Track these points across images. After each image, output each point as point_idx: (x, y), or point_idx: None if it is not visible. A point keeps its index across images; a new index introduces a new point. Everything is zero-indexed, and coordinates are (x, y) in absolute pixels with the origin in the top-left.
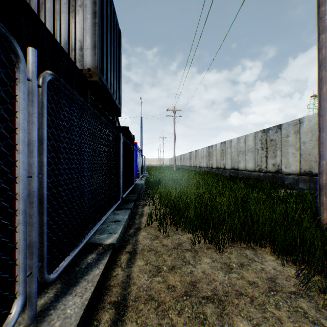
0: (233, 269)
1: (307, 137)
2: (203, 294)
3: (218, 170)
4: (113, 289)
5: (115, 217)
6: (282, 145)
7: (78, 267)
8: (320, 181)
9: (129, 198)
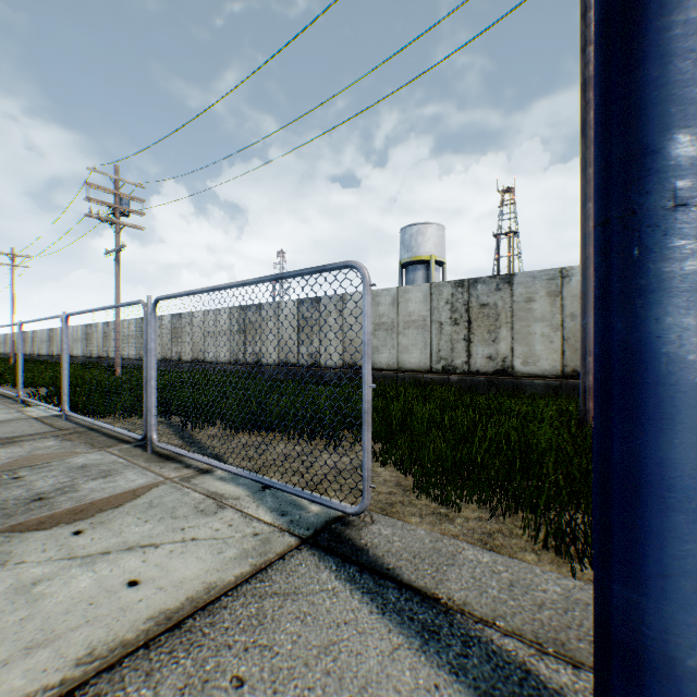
0: None
1: (165, 331)
2: None
3: (101, 361)
4: None
5: None
6: None
7: None
8: (117, 360)
9: None
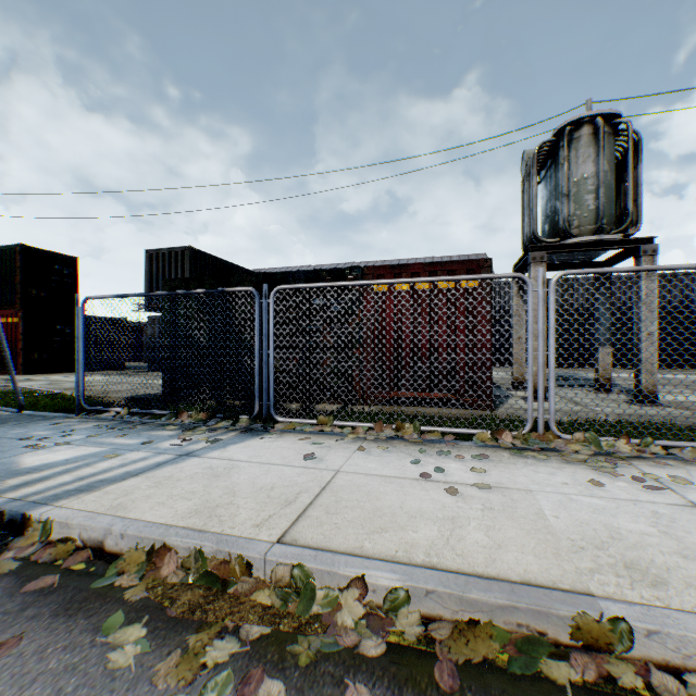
0: None
1: None
2: None
3: None
4: None
5: None
6: None
7: None
8: None
9: None
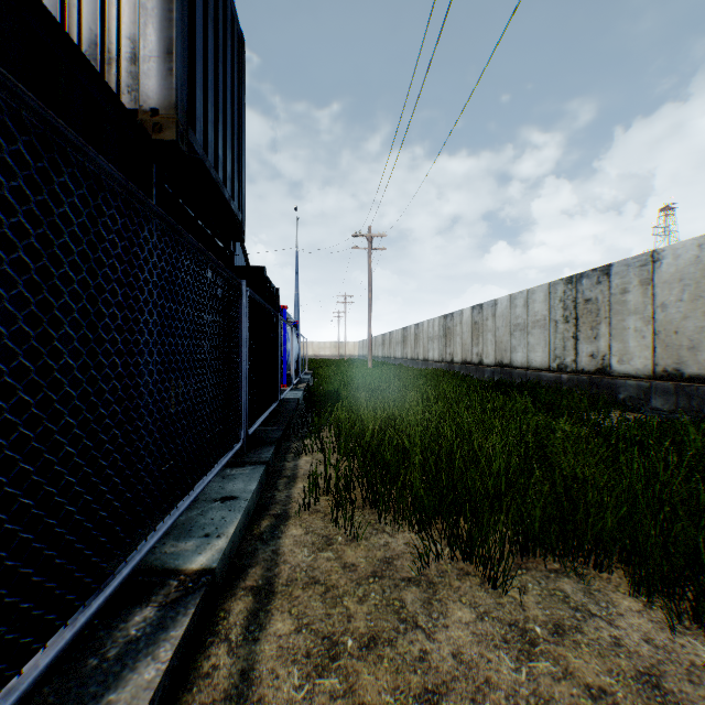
0: (537, 644)
1: (671, 294)
2: None
3: (466, 368)
4: None
5: (226, 488)
6: (612, 312)
7: (96, 656)
8: None
9: (265, 435)
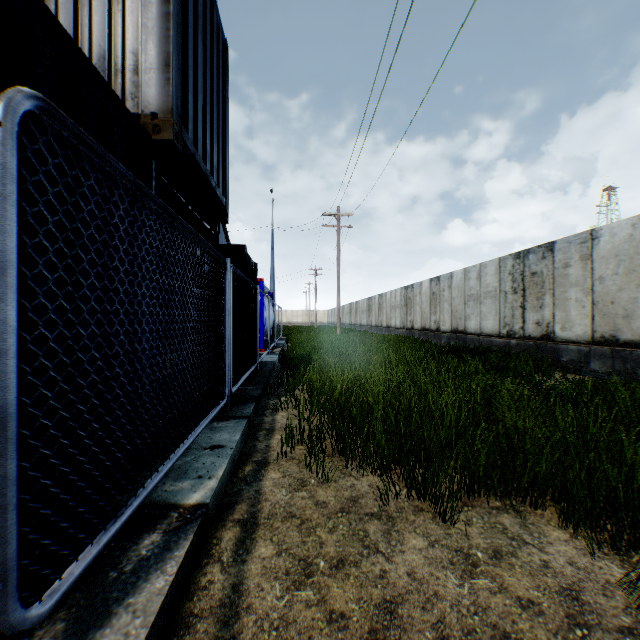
0: (478, 566)
1: (607, 268)
2: (414, 637)
3: (425, 334)
4: (198, 627)
5: (214, 438)
6: (555, 285)
7: (115, 570)
8: None
9: (246, 393)
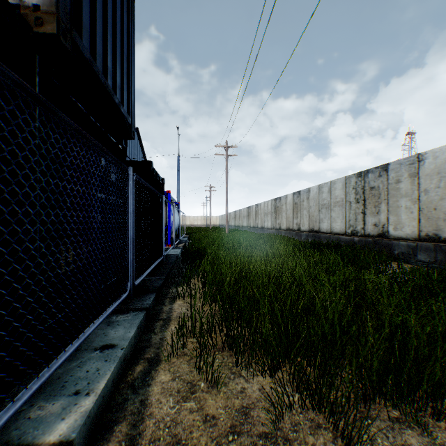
0: None
1: (431, 183)
2: None
3: (289, 233)
4: None
5: (108, 335)
6: (389, 196)
7: None
8: None
9: (149, 284)
